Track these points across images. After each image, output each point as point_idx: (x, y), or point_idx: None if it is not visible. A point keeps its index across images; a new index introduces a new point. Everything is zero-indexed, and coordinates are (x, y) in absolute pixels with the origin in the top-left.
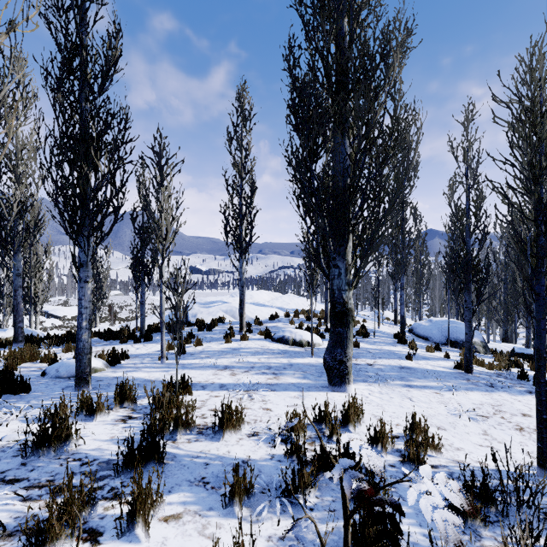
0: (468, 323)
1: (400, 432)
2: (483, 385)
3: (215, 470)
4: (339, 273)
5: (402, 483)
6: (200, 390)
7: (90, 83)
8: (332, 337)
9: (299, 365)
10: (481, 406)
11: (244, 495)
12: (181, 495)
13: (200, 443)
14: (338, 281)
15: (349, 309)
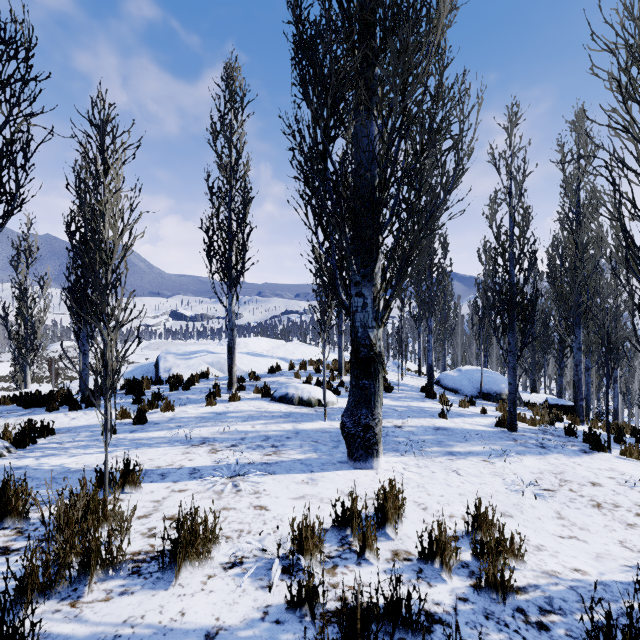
0: (513, 371)
1: (457, 528)
2: (533, 445)
3: None
4: (364, 303)
5: (488, 637)
6: (156, 481)
7: None
8: (354, 392)
9: (308, 432)
10: (542, 475)
11: None
12: None
13: (129, 598)
14: (363, 315)
15: (377, 354)
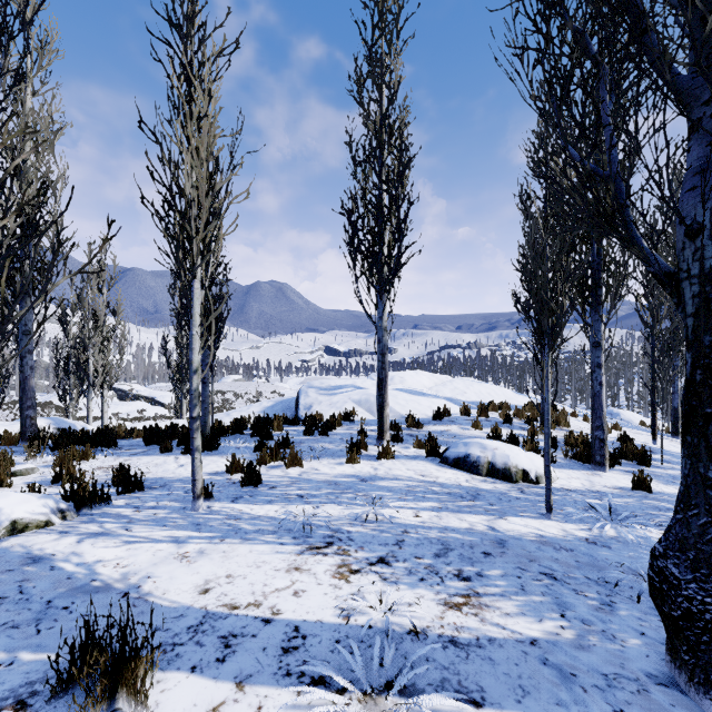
0: None
1: None
2: None
3: None
4: None
5: None
6: (204, 668)
7: None
8: (711, 501)
9: (523, 543)
10: None
11: None
12: None
13: None
14: None
15: None
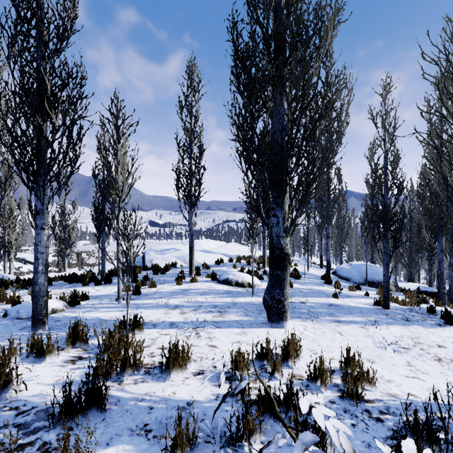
0: (386, 266)
1: (335, 365)
2: (400, 319)
3: (159, 415)
4: (278, 221)
5: (343, 421)
6: (151, 328)
7: (46, 42)
8: (271, 278)
9: (241, 303)
10: (402, 338)
11: (186, 446)
12: (120, 448)
13: (146, 384)
14: (277, 229)
15: (286, 254)
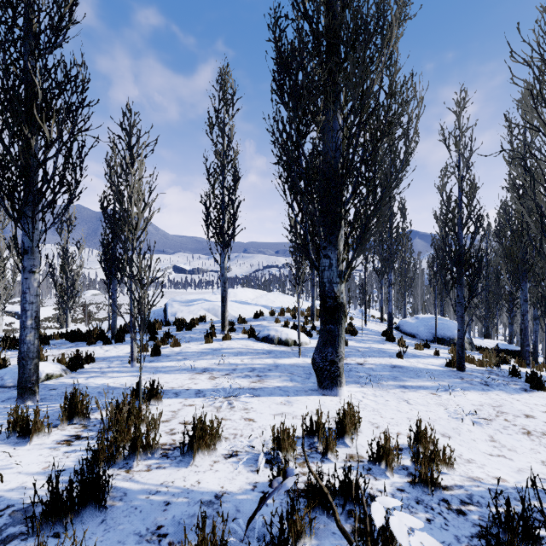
0: (461, 319)
1: (402, 442)
2: (478, 383)
3: (178, 513)
4: (330, 263)
5: (416, 515)
6: (172, 397)
7: (36, 33)
8: (322, 335)
9: (285, 366)
10: (481, 407)
11: None
12: None
13: (162, 470)
14: (329, 273)
15: (340, 304)
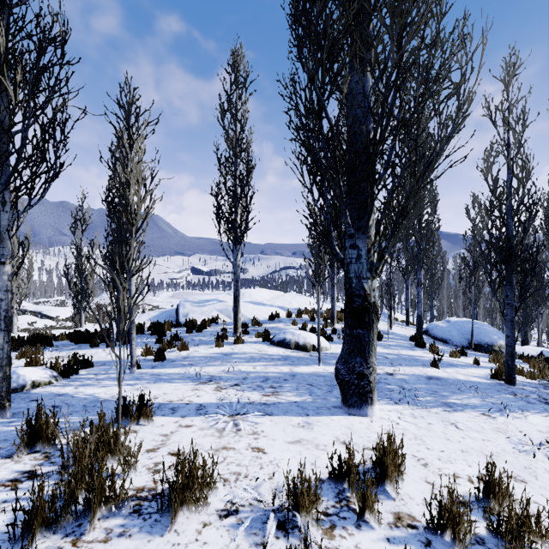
0: (510, 323)
1: (465, 492)
2: (536, 401)
3: None
4: (358, 255)
5: None
6: (167, 415)
7: None
8: (348, 341)
9: (303, 375)
10: None
11: None
12: None
13: (126, 541)
14: (357, 266)
15: (371, 304)
